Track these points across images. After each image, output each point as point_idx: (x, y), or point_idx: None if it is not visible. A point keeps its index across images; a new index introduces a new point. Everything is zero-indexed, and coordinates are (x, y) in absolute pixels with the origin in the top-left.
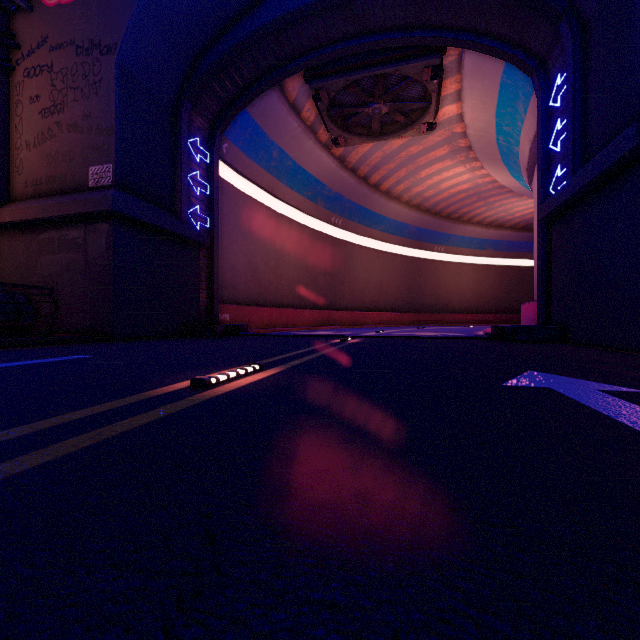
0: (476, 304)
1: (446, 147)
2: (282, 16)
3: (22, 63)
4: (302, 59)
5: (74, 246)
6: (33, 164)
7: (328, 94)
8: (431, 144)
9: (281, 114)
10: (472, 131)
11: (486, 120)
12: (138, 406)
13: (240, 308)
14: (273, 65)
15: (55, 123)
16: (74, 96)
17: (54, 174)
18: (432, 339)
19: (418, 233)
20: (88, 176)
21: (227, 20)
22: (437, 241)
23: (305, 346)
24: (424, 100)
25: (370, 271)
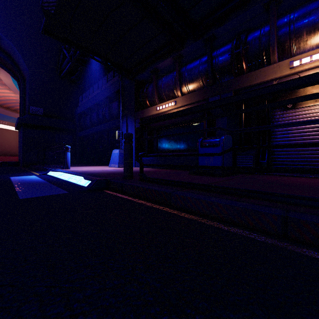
0: None
1: None
2: None
3: None
4: None
5: None
6: None
7: None
8: None
9: None
10: (6, 82)
11: (10, 82)
12: None
13: None
14: None
15: None
16: None
17: None
18: None
19: None
20: None
21: None
22: (2, 118)
23: None
24: None
25: None
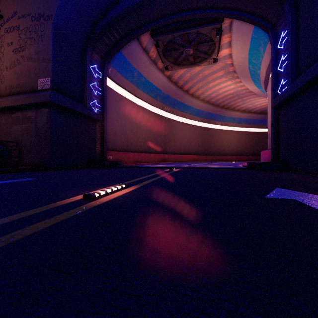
0: (237, 151)
1: (222, 71)
2: (139, 1)
3: (4, 25)
4: (149, 24)
5: (30, 120)
6: (9, 78)
7: (163, 43)
8: (215, 69)
9: (139, 53)
10: (236, 63)
11: (243, 57)
12: (46, 213)
13: (118, 153)
14: (134, 28)
15: (20, 56)
16: (30, 42)
17: (20, 83)
18: (217, 169)
19: (208, 115)
20: (38, 84)
21: (110, 3)
22: (217, 119)
23: (151, 173)
24: (212, 46)
25: (184, 134)
